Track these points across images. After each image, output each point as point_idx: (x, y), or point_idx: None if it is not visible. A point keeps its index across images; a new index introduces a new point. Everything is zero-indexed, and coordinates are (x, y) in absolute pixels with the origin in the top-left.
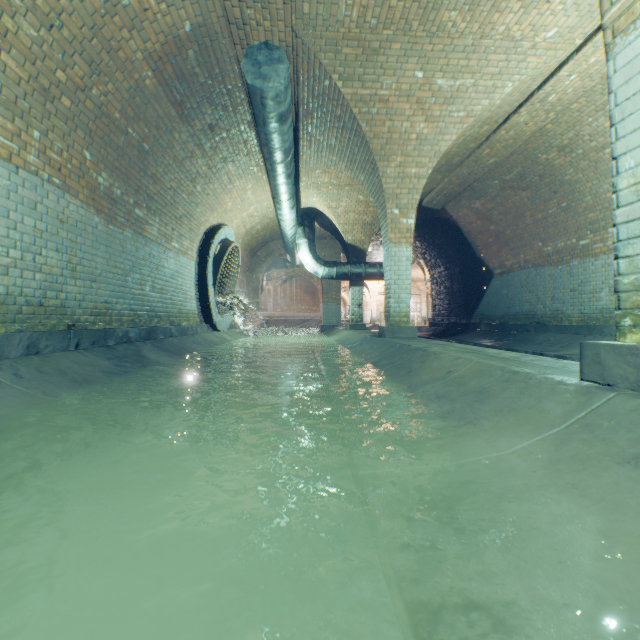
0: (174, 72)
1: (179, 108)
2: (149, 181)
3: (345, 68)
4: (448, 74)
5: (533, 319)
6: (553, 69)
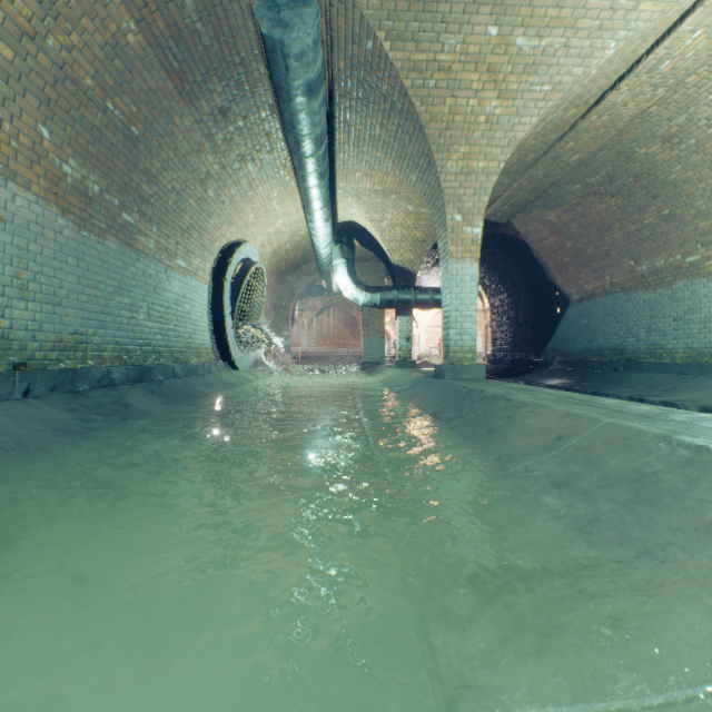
0: (167, 27)
1: (178, 81)
2: (141, 178)
3: (394, 22)
4: (531, 30)
5: (622, 355)
6: (671, 23)
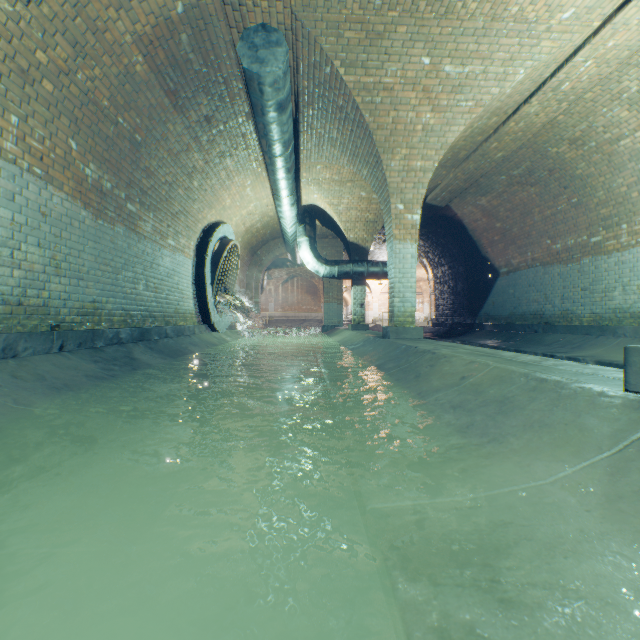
0: (166, 58)
1: (173, 97)
2: (142, 175)
3: (347, 54)
4: (456, 60)
5: (541, 319)
6: (568, 54)
